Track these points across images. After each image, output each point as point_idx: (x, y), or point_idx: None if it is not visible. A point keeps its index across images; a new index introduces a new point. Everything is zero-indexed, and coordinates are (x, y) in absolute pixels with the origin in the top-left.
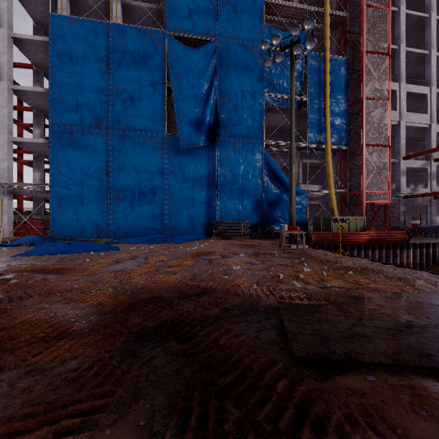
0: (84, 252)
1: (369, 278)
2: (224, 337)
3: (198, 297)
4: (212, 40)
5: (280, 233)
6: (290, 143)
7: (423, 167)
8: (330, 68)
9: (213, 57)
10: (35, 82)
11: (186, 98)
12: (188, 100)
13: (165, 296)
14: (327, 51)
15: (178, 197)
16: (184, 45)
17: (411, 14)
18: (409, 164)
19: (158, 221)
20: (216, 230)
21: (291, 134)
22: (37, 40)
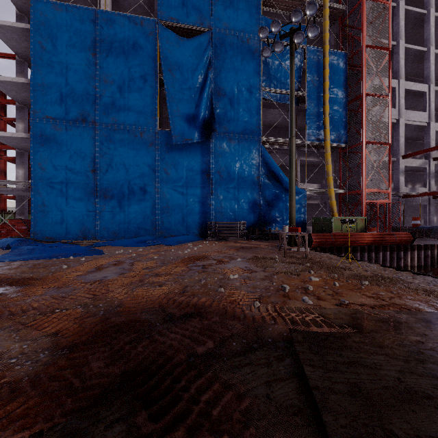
0: (63, 256)
1: (390, 290)
2: (221, 401)
3: (187, 319)
4: (207, 30)
5: (280, 235)
6: (290, 138)
7: (422, 166)
8: (329, 63)
9: (208, 48)
10: (18, 73)
11: (179, 91)
12: (181, 93)
13: (146, 319)
14: (326, 45)
15: (171, 196)
16: (177, 35)
17: (410, 9)
18: (408, 163)
19: (149, 222)
20: (211, 230)
21: (291, 128)
22: (18, 27)
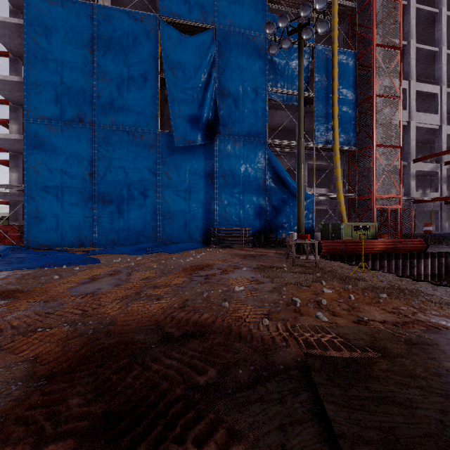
0: (56, 265)
1: (411, 304)
2: None
3: (187, 339)
4: (211, 27)
5: (288, 242)
6: (298, 139)
7: (433, 171)
8: (338, 63)
9: (211, 46)
10: (12, 72)
11: (181, 91)
12: (183, 93)
13: (139, 339)
14: (335, 44)
15: (172, 201)
16: (179, 32)
17: (421, 8)
18: (419, 167)
19: (149, 228)
20: (215, 237)
21: (300, 129)
22: (11, 23)
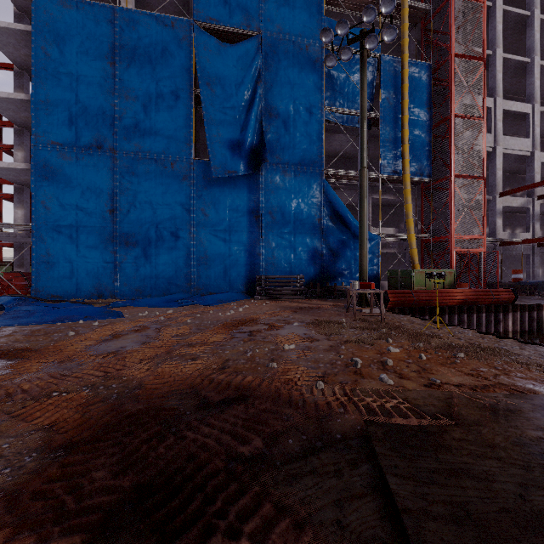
0: (71, 320)
1: (493, 364)
2: (272, 533)
3: (228, 405)
4: (256, 34)
5: (348, 292)
6: (360, 169)
7: (524, 206)
8: (408, 76)
9: (256, 57)
10: (17, 88)
11: (220, 111)
12: (222, 113)
13: (172, 405)
14: (405, 54)
15: (210, 243)
16: (217, 40)
17: (509, 10)
18: (507, 202)
19: (182, 276)
20: (260, 287)
21: (362, 157)
22: (17, 29)
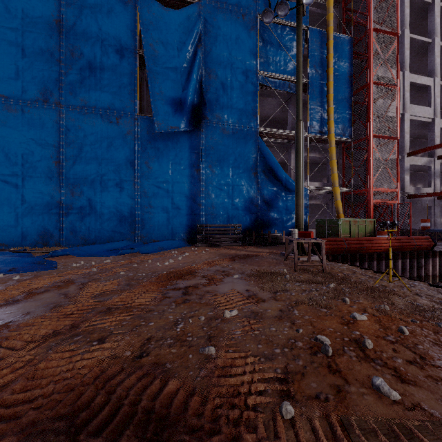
0: None
1: None
2: None
3: None
4: (196, 2)
5: (287, 241)
6: (297, 121)
7: (427, 165)
8: (333, 48)
9: (197, 22)
10: None
11: (163, 70)
12: (165, 73)
13: None
14: (330, 26)
15: (153, 193)
16: (160, 5)
17: None
18: (413, 161)
19: (127, 224)
20: (200, 234)
21: (298, 110)
22: None
